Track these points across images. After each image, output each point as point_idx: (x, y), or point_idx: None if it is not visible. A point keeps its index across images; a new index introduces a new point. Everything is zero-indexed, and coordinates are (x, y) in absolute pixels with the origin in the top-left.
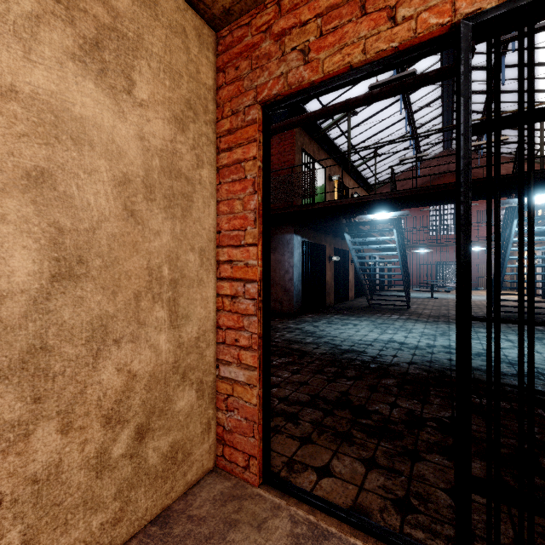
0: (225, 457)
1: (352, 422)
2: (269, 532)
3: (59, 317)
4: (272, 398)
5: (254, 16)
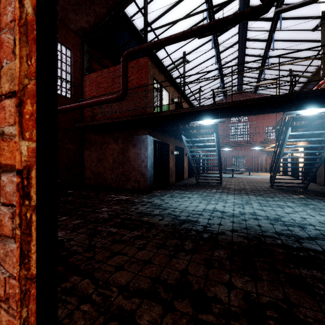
0: None
1: (193, 322)
2: None
3: None
4: (113, 287)
5: None
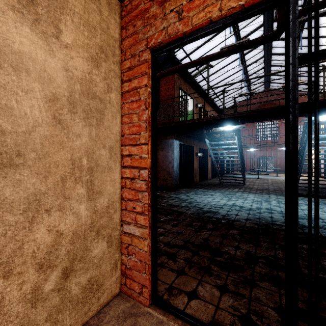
0: (126, 286)
1: (210, 260)
2: None
3: (1, 194)
4: (160, 243)
5: None
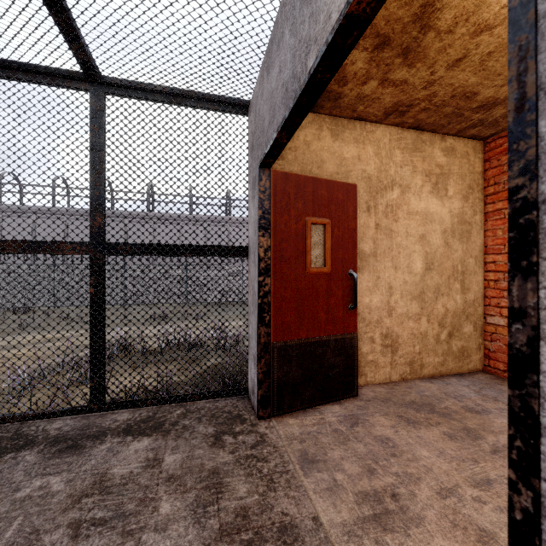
0: (490, 366)
1: None
2: None
3: (426, 283)
4: None
5: None
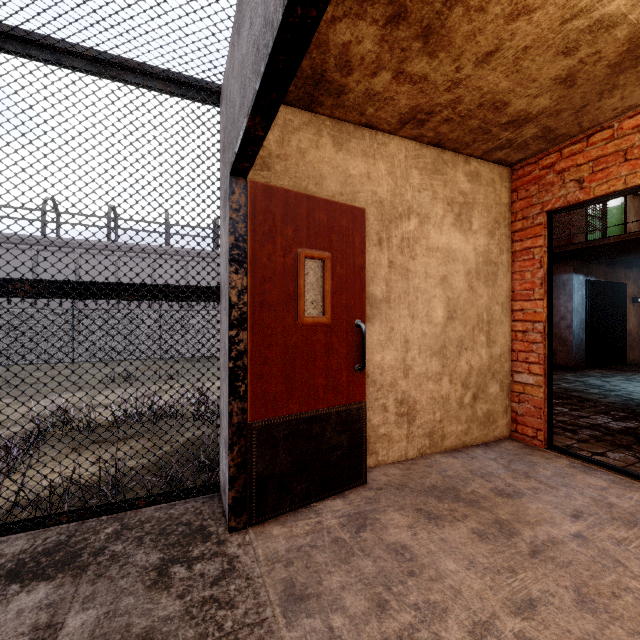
0: (517, 431)
1: (633, 442)
2: (554, 461)
3: (448, 335)
4: None
5: (540, 159)
